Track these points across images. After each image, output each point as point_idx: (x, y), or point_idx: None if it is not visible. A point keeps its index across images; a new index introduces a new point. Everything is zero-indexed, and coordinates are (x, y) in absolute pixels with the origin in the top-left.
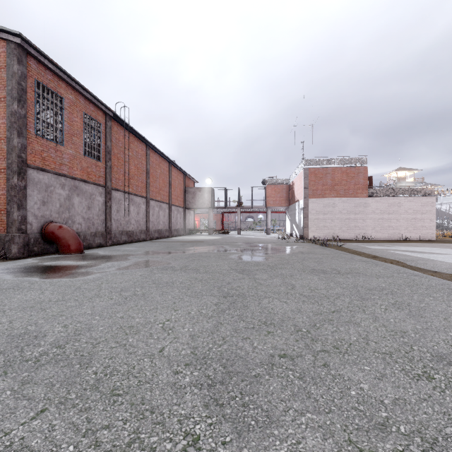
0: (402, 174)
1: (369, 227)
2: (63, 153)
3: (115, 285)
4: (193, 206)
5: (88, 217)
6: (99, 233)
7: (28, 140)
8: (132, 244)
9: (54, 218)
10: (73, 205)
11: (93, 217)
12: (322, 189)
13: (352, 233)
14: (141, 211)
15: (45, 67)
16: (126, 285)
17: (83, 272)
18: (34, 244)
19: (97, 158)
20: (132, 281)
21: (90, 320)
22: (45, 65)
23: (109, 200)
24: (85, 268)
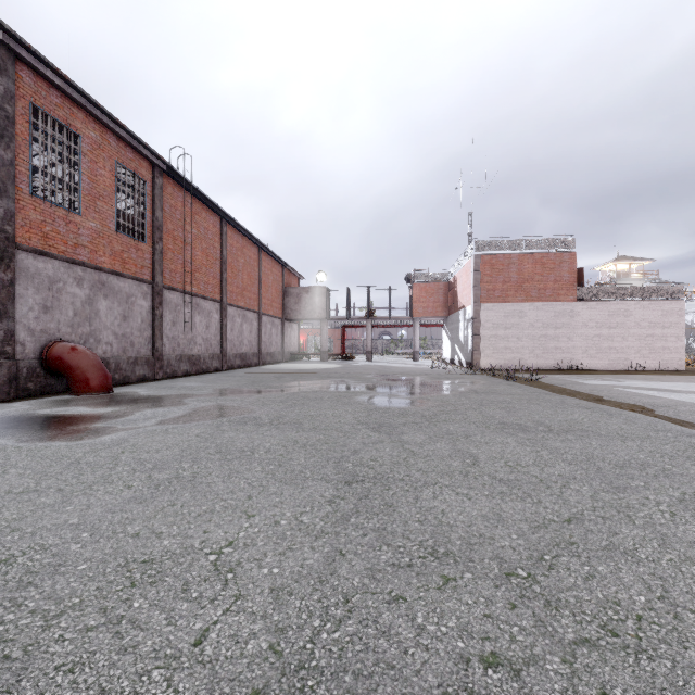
0: (625, 266)
1: (577, 350)
2: (81, 227)
3: (146, 456)
4: (296, 316)
5: (124, 333)
6: (142, 359)
7: (18, 203)
8: (197, 377)
9: (64, 334)
10: (98, 314)
11: (132, 333)
12: (502, 289)
13: (550, 359)
14: (213, 324)
15: (48, 83)
16: (165, 456)
17: (98, 428)
18: (28, 377)
19: (138, 237)
20: (179, 447)
21: (68, 544)
22: (48, 79)
23: (160, 305)
24: (105, 420)
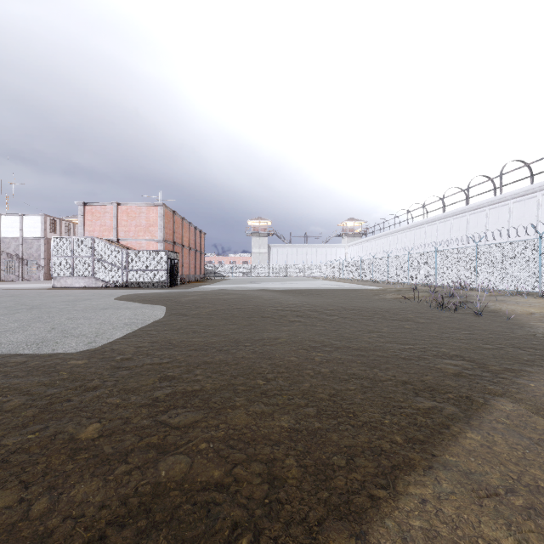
0: None
1: None
2: None
3: None
4: None
5: None
6: None
7: None
8: None
9: None
10: None
11: None
12: None
13: None
14: None
15: None
16: None
17: None
18: None
19: None
20: None
21: None
22: None
23: None
24: None
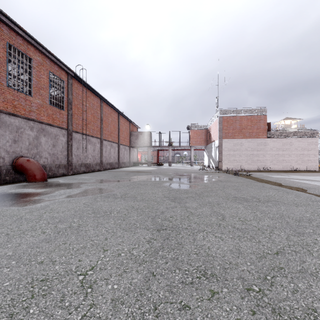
0: (288, 122)
1: (267, 161)
2: (32, 102)
3: (56, 215)
4: (136, 145)
5: (53, 153)
6: (62, 165)
7: (1, 90)
8: (88, 174)
9: (24, 153)
10: (41, 144)
11: (57, 153)
12: (232, 132)
13: (255, 165)
14: (96, 149)
15: (16, 33)
16: (66, 215)
17: (35, 199)
18: (6, 174)
19: (60, 107)
20: (74, 210)
21: (2, 268)
22: (16, 31)
23: (71, 140)
24: (40, 195)
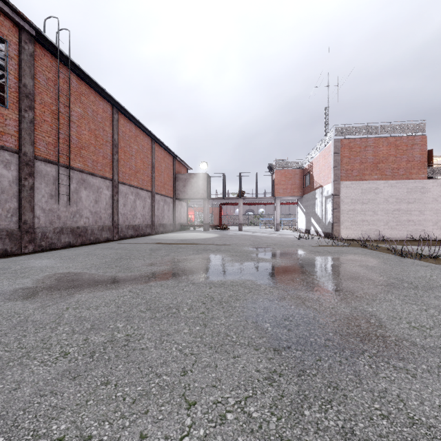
0: None
1: (428, 222)
2: None
3: None
4: (184, 196)
5: None
6: (0, 232)
7: None
8: (71, 250)
9: None
10: None
11: None
12: (360, 168)
13: (403, 230)
14: (103, 199)
15: None
16: None
17: None
18: None
19: None
20: None
21: None
22: None
23: (29, 176)
24: None
